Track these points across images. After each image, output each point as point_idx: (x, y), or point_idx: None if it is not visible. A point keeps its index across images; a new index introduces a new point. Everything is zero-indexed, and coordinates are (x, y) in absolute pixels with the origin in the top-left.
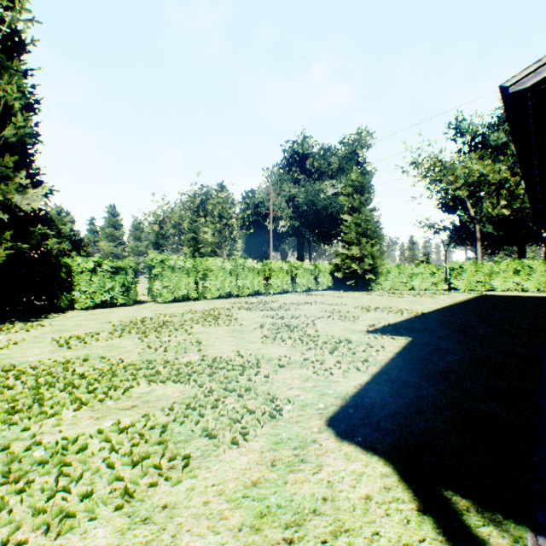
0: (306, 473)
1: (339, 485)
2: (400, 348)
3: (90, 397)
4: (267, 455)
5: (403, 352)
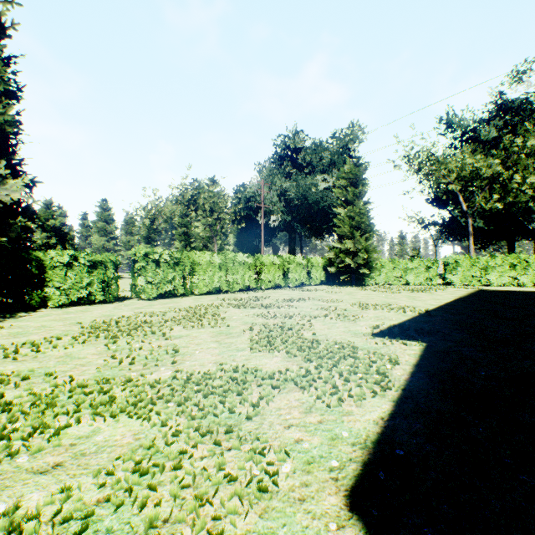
0: None
1: None
2: (417, 358)
3: None
4: None
5: (422, 364)
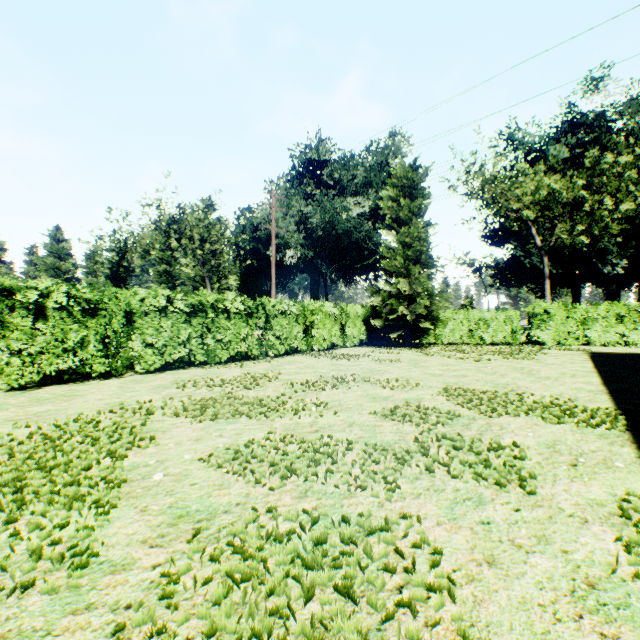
0: None
1: None
2: None
3: None
4: None
5: None
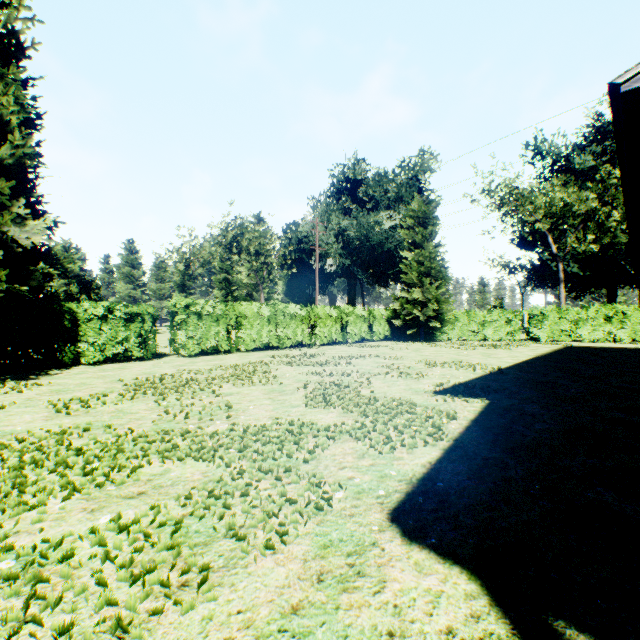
0: (365, 592)
1: (410, 611)
2: (476, 414)
3: (86, 482)
4: (312, 566)
5: (480, 419)
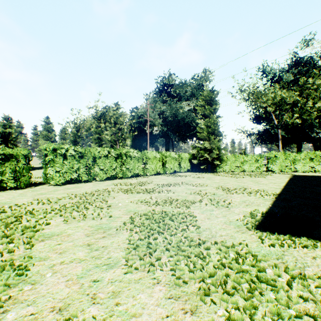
0: None
1: None
2: None
3: None
4: None
5: None
